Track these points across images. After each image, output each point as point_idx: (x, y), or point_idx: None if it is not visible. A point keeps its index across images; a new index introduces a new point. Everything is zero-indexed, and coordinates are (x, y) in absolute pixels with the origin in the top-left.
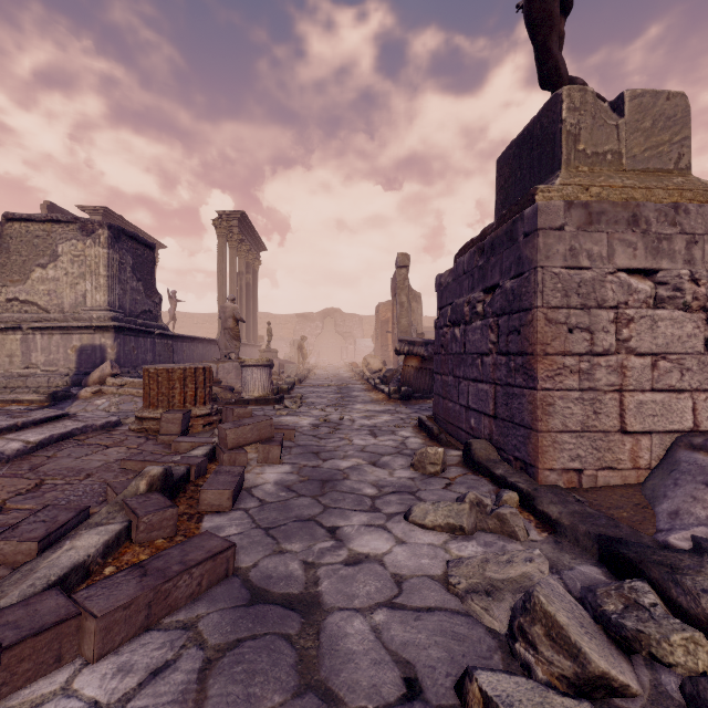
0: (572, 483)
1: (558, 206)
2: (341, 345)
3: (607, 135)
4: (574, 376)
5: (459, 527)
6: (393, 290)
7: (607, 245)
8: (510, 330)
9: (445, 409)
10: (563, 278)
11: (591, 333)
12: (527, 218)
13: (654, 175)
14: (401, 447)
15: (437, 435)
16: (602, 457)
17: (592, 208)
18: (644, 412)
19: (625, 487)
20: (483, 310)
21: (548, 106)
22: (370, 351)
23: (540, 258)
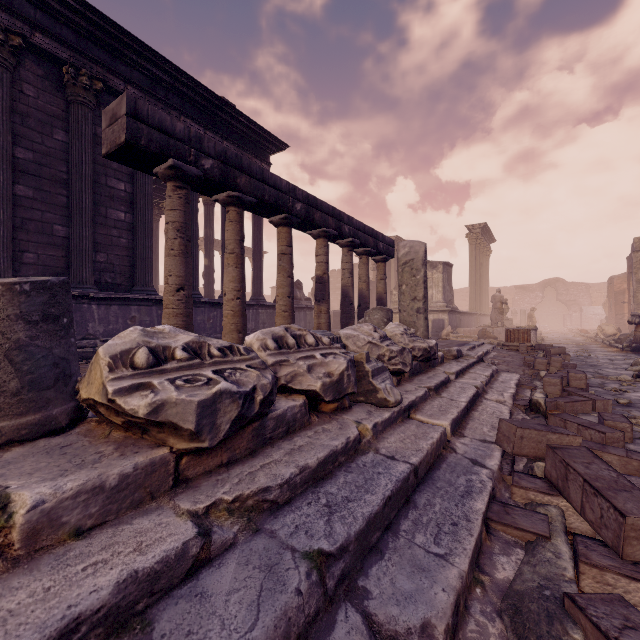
0: None
1: None
2: (563, 313)
3: None
4: None
5: None
6: (628, 268)
7: None
8: None
9: None
10: None
11: None
12: None
13: None
14: (626, 363)
15: None
16: None
17: None
18: None
19: None
20: None
21: None
22: (599, 318)
23: None
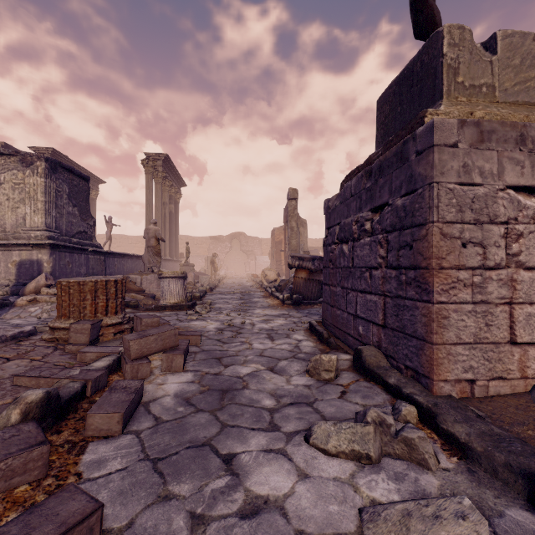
0: (464, 393)
1: (451, 123)
2: (245, 261)
3: (483, 70)
4: (467, 289)
5: (366, 455)
6: (285, 217)
7: (497, 162)
8: (401, 245)
9: (333, 316)
10: (457, 193)
11: (483, 247)
12: (419, 137)
13: (523, 107)
14: (295, 351)
15: (327, 339)
16: (493, 367)
17: (483, 127)
18: (532, 323)
19: (516, 397)
20: (371, 227)
21: (428, 44)
22: (267, 265)
23: (435, 174)
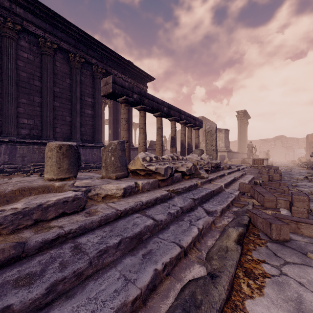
0: None
1: None
2: (285, 152)
3: None
4: None
5: (310, 175)
6: None
7: None
8: None
9: None
10: None
11: None
12: None
13: None
14: (306, 173)
15: None
16: None
17: None
18: None
19: None
20: None
21: None
22: (303, 155)
23: None
